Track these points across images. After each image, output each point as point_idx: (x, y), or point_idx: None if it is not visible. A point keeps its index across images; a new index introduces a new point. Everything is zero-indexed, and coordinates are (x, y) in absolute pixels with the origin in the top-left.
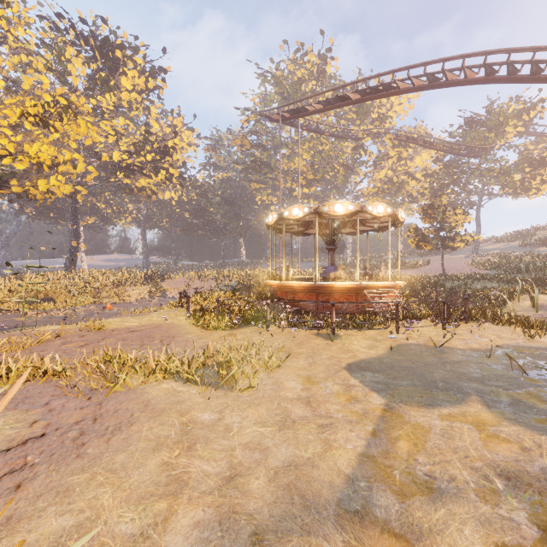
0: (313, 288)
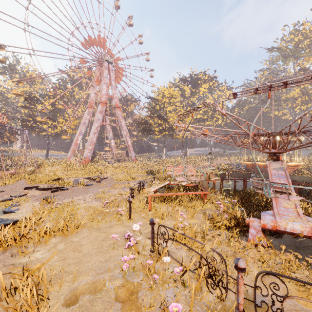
0: (252, 164)
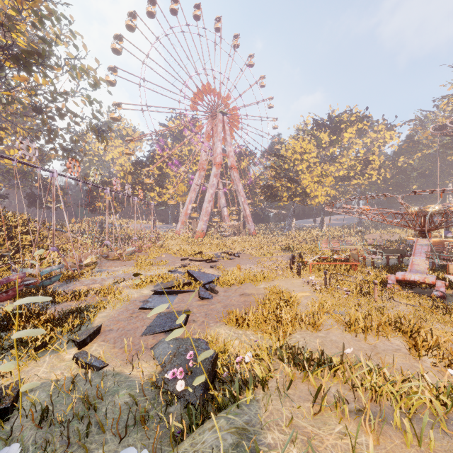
0: None
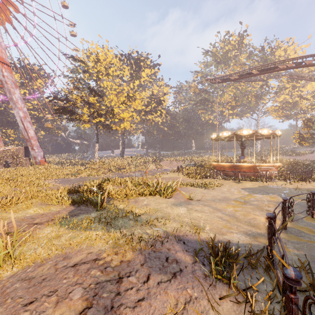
0: (232, 166)
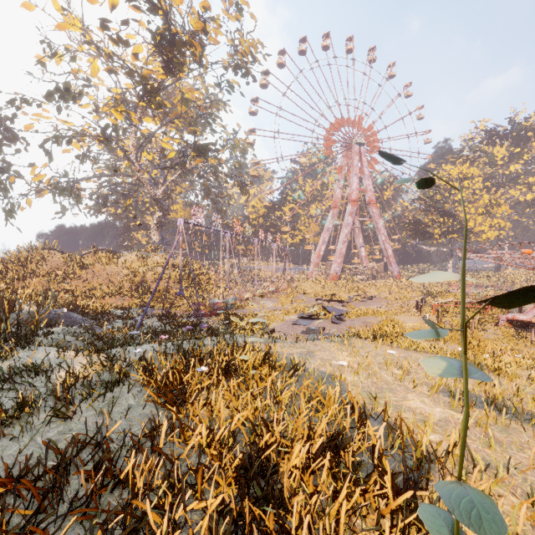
0: None
